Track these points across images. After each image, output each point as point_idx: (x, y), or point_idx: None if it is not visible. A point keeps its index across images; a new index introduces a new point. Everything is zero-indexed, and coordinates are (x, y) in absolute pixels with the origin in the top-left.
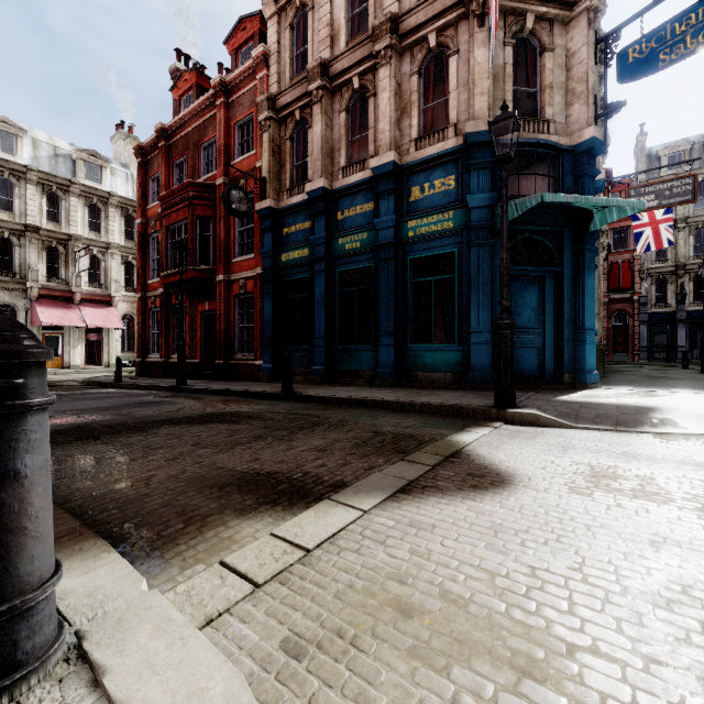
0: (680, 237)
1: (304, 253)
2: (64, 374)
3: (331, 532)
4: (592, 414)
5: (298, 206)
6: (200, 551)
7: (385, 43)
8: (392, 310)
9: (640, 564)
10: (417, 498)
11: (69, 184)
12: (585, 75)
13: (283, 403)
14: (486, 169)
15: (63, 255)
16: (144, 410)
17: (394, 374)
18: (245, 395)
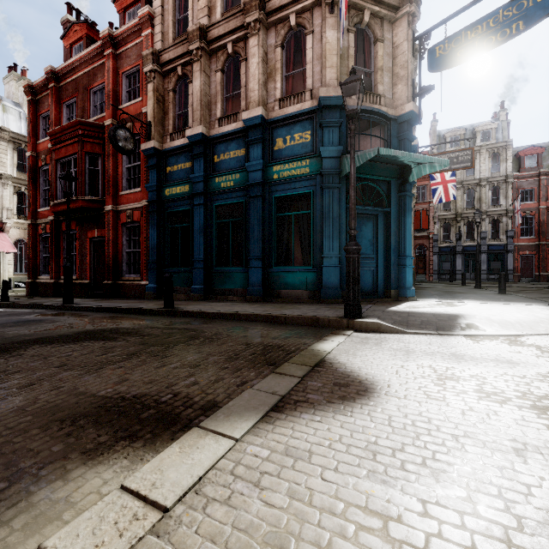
0: (458, 194)
1: (185, 189)
2: None
3: (197, 476)
4: (418, 321)
5: (180, 148)
6: (15, 529)
7: (254, 17)
8: (260, 239)
9: (520, 482)
10: (290, 417)
11: None
12: (406, 63)
13: (163, 318)
14: (335, 128)
15: None
16: (19, 330)
17: (262, 291)
18: (129, 312)
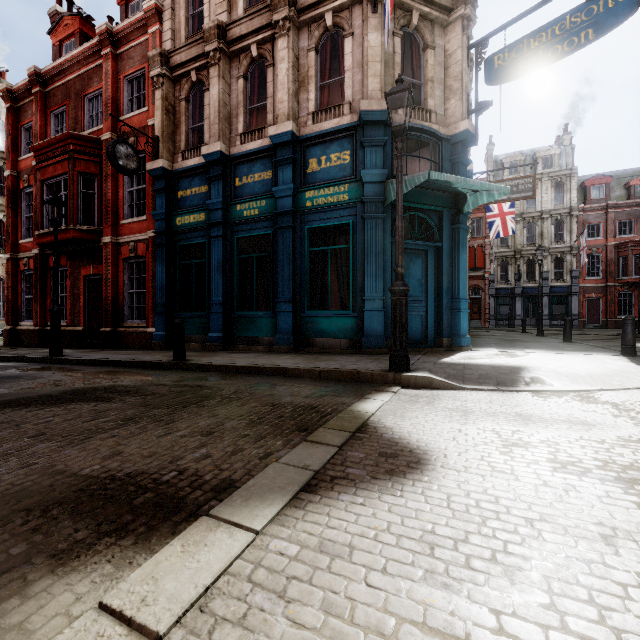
0: (517, 228)
1: (200, 218)
2: None
3: (203, 586)
4: (475, 374)
5: (194, 169)
6: None
7: (283, 14)
8: (290, 278)
9: (614, 581)
10: (326, 499)
11: None
12: (460, 74)
13: (173, 373)
14: (378, 147)
15: None
16: None
17: (292, 340)
18: (131, 365)
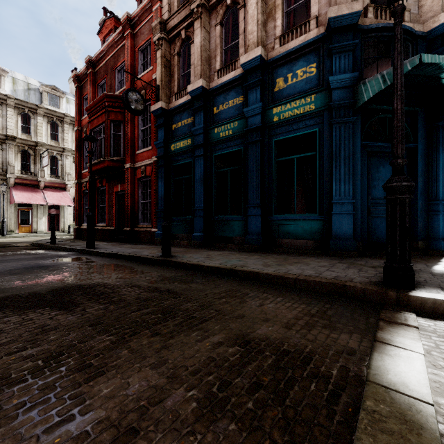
0: None
1: (187, 143)
2: (29, 237)
3: None
4: None
5: (183, 105)
6: None
7: None
8: (259, 185)
9: None
10: None
11: (37, 108)
12: None
13: (156, 269)
14: (347, 52)
15: (32, 156)
16: (10, 280)
17: (261, 240)
18: (131, 259)
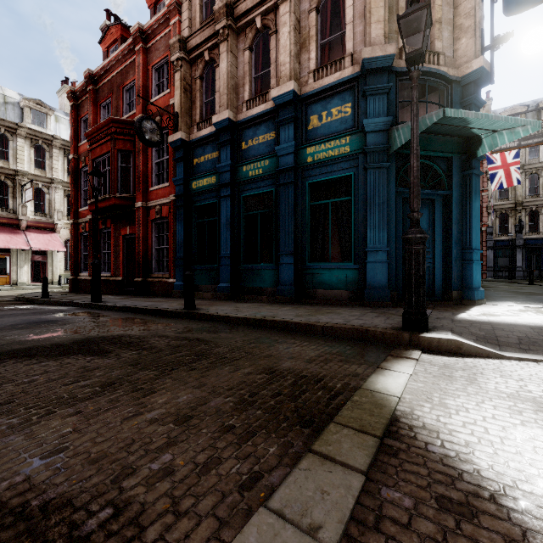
0: None
1: (212, 180)
2: (8, 290)
3: None
4: (513, 338)
5: (207, 138)
6: None
7: None
8: (291, 231)
9: None
10: None
11: (16, 127)
12: (473, 10)
13: (180, 322)
14: (382, 95)
15: (10, 188)
16: (21, 334)
17: (293, 291)
18: (149, 312)
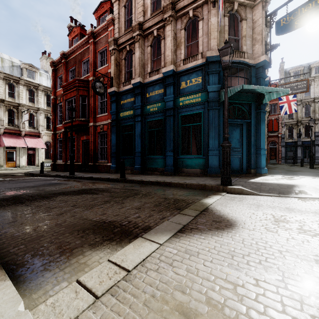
0: (299, 108)
1: (130, 113)
2: (16, 170)
3: (142, 258)
4: (267, 188)
5: (128, 90)
6: (66, 272)
7: (169, 14)
8: (172, 139)
9: (314, 276)
10: (188, 235)
11: (19, 79)
12: (261, 31)
13: (120, 183)
14: (216, 74)
15: (16, 113)
16: (51, 188)
17: (173, 169)
18: (102, 179)
